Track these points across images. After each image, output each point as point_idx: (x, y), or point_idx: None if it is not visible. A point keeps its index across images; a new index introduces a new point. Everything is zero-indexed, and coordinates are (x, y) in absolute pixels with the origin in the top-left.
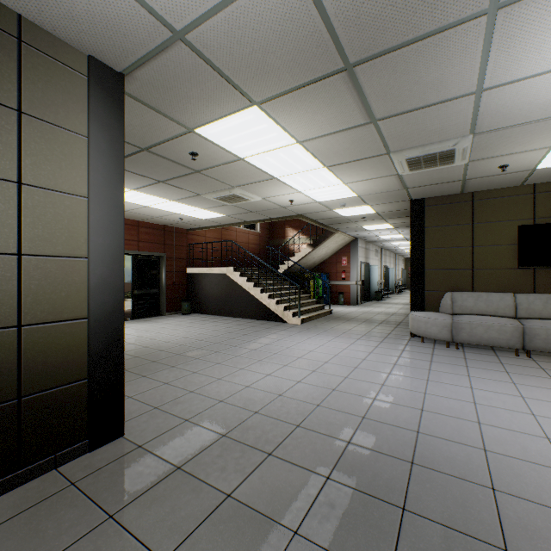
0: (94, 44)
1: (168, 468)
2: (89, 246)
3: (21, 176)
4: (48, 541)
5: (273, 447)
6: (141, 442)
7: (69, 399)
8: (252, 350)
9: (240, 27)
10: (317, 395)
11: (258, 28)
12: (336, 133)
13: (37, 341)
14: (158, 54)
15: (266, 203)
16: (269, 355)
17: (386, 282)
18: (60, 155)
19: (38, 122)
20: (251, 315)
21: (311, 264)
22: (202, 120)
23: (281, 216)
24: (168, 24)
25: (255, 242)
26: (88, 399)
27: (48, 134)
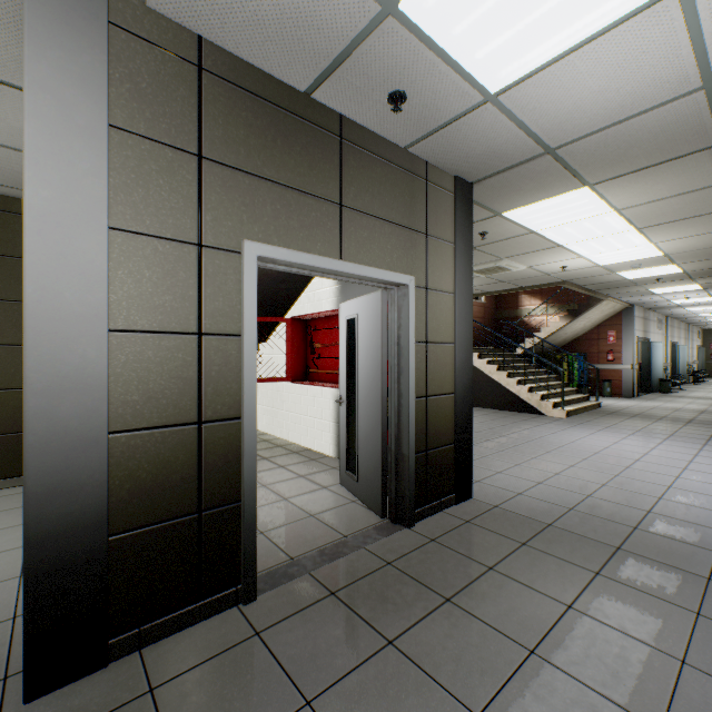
0: (466, 168)
1: (539, 523)
2: (456, 334)
3: (426, 284)
4: (490, 549)
5: (633, 523)
6: (494, 504)
7: (445, 457)
8: (528, 442)
9: (616, 136)
10: (650, 489)
11: (634, 134)
12: (671, 196)
13: (433, 409)
14: (518, 166)
15: (527, 272)
16: (553, 447)
17: (673, 367)
18: (442, 262)
19: (433, 240)
20: (493, 404)
21: (559, 342)
22: (518, 205)
23: (536, 284)
24: (544, 146)
25: (478, 315)
26: (453, 461)
27: (437, 248)
